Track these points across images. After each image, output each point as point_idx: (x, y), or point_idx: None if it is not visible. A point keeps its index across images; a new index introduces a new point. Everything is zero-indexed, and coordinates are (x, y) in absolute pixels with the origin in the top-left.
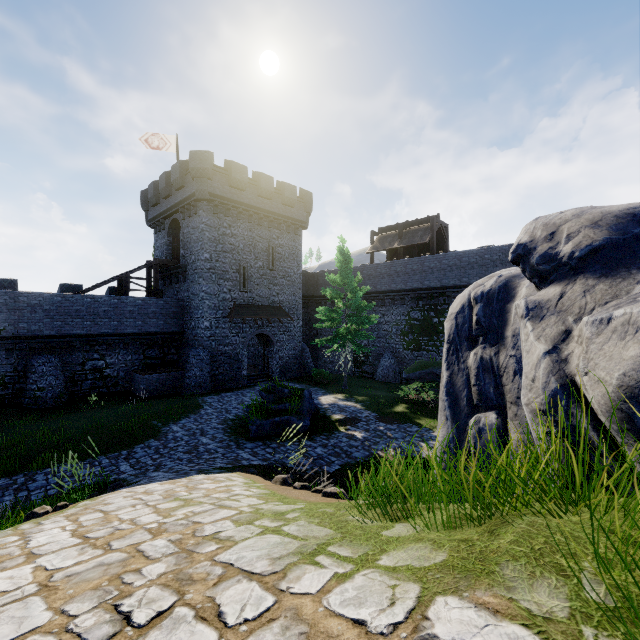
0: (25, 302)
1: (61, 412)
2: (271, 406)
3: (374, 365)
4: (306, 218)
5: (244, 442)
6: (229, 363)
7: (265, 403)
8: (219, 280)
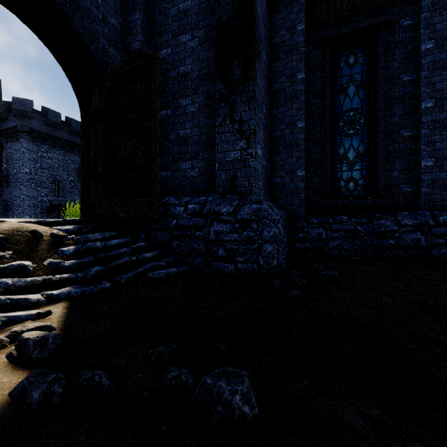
0: None
1: None
2: None
3: None
4: None
5: None
6: None
7: None
8: (38, 187)
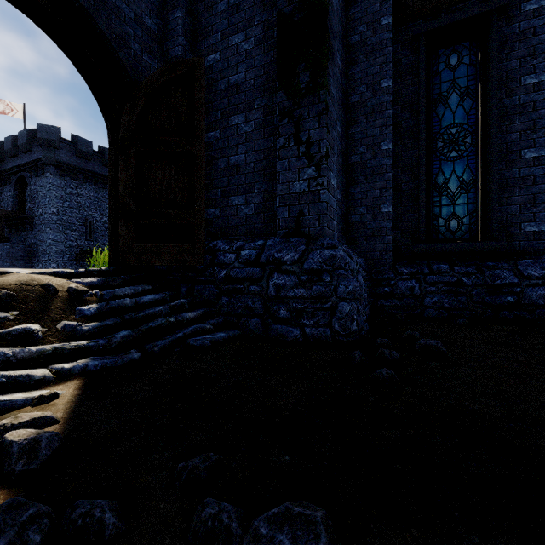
0: None
1: None
2: None
3: None
4: None
5: None
6: None
7: None
8: (66, 230)
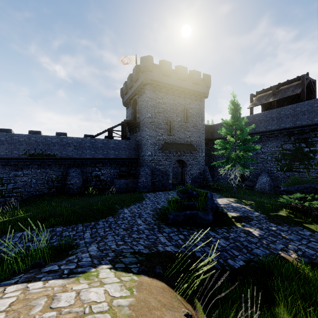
0: (66, 141)
1: (78, 196)
2: (184, 202)
3: (253, 181)
4: (207, 91)
5: (164, 227)
6: (161, 175)
7: (179, 200)
8: (156, 128)
